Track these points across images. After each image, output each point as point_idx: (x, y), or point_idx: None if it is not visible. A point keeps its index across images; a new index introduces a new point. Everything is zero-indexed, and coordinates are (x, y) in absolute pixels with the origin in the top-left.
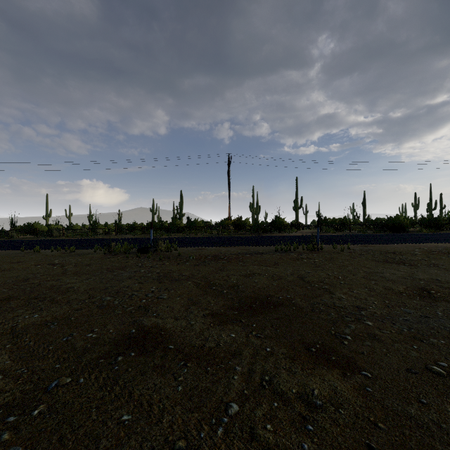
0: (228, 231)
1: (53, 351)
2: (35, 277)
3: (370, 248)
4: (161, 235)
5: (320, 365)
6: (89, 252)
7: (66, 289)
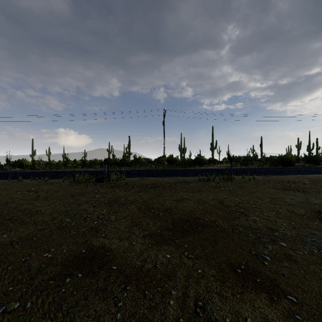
0: (163, 165)
1: (10, 272)
2: (13, 201)
3: (269, 178)
4: (114, 168)
5: (247, 288)
6: (59, 181)
7: (35, 212)
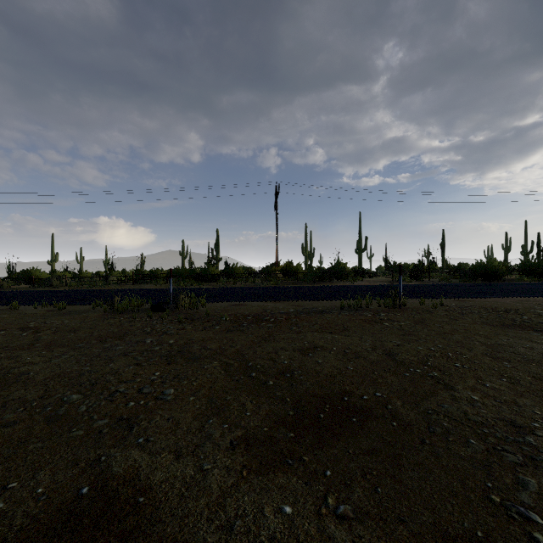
0: (276, 280)
1: None
2: None
3: (470, 304)
4: (190, 284)
5: None
6: (86, 309)
7: (15, 376)
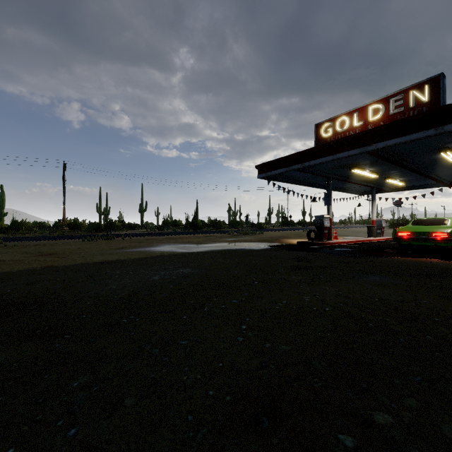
0: (62, 231)
1: None
2: None
3: (144, 238)
4: None
5: (55, 258)
6: None
7: None
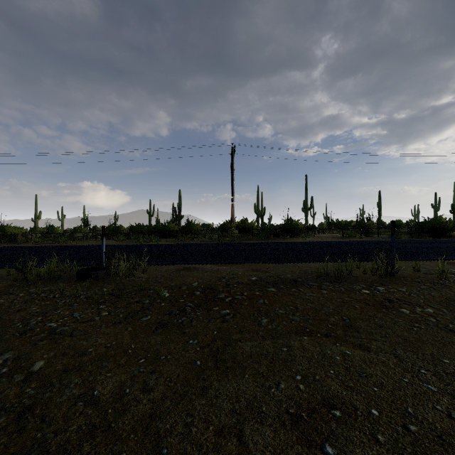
0: (232, 236)
1: None
2: None
3: None
4: (149, 240)
5: None
6: (4, 274)
7: None
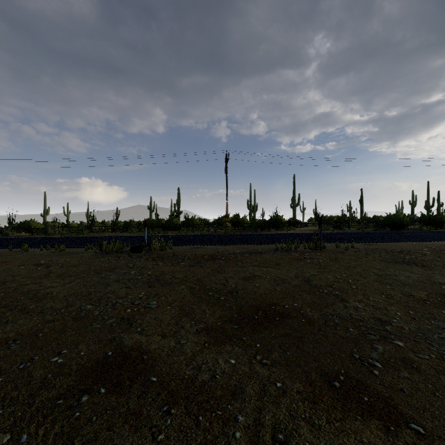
0: (226, 229)
1: (1, 386)
2: (14, 280)
3: (374, 247)
4: (157, 232)
5: (350, 412)
6: (80, 250)
7: (43, 295)
